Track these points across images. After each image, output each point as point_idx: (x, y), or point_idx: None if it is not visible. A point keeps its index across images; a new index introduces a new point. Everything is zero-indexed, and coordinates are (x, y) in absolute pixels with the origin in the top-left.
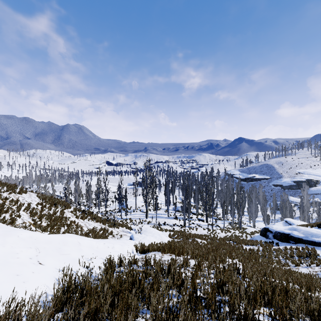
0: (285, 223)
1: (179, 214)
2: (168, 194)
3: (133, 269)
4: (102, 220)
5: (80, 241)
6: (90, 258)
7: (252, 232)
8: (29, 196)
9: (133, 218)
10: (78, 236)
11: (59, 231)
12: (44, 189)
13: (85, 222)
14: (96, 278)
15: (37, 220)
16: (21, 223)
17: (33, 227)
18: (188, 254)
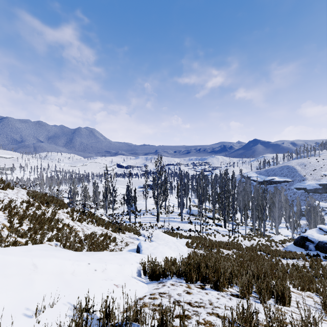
0: (319, 230)
1: (193, 219)
2: (181, 196)
3: None
4: (105, 223)
5: (38, 262)
6: (38, 308)
7: (282, 241)
8: (16, 193)
9: (142, 222)
10: (48, 249)
11: (44, 237)
12: (50, 189)
13: (82, 225)
14: None
15: (16, 223)
16: None
17: (7, 231)
18: (232, 285)
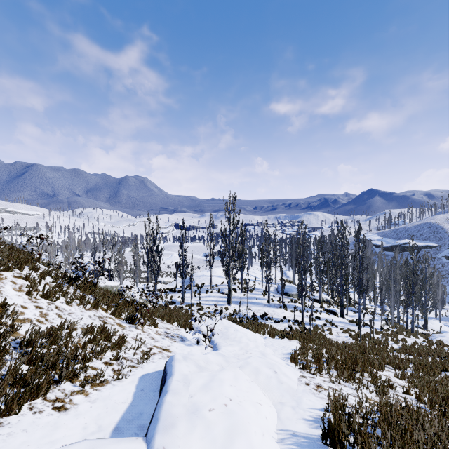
0: None
1: (288, 300)
2: (268, 263)
3: None
4: (117, 304)
5: None
6: None
7: None
8: None
9: (204, 304)
10: None
11: None
12: (66, 251)
13: (50, 307)
14: None
15: None
16: None
17: None
18: None
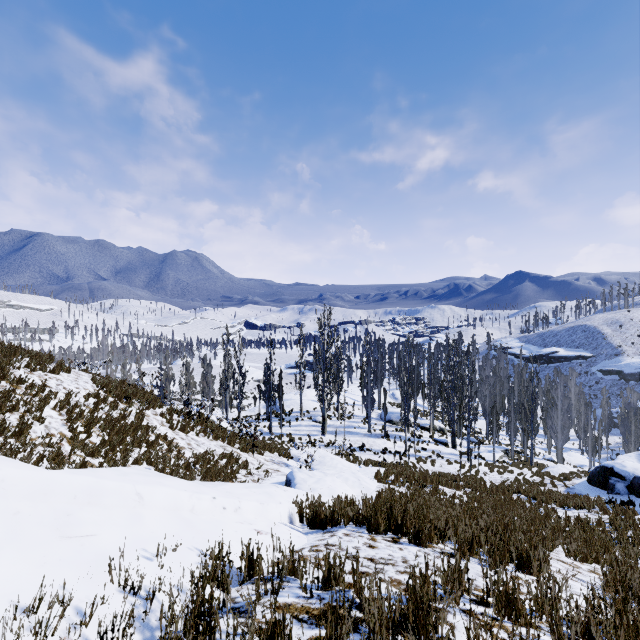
0: None
1: (392, 429)
2: (369, 386)
3: (282, 636)
4: (227, 435)
5: (144, 491)
6: (156, 550)
7: (565, 475)
8: (75, 379)
9: (295, 434)
10: (150, 474)
11: (127, 457)
12: (123, 370)
13: (188, 438)
14: (159, 632)
15: (81, 431)
16: (42, 437)
17: (68, 446)
18: (446, 540)
